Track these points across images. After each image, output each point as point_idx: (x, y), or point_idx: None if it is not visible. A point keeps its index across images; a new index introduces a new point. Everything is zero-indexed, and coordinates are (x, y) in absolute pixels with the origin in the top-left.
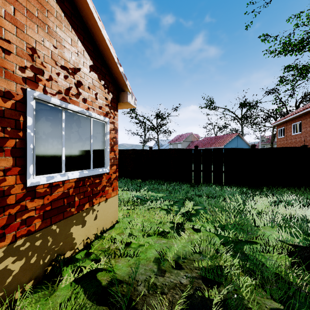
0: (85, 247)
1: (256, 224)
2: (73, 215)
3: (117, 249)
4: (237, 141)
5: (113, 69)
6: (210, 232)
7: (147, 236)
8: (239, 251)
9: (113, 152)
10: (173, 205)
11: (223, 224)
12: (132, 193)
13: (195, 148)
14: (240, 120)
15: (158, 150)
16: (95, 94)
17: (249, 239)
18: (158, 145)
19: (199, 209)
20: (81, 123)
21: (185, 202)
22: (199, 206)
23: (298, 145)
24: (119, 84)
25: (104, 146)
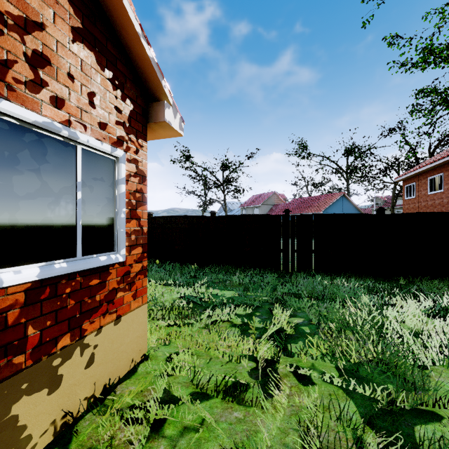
0: (59, 437)
1: (417, 360)
2: (21, 372)
3: (132, 443)
4: (341, 204)
5: (133, 50)
6: (332, 385)
7: (202, 397)
8: (411, 447)
9: (135, 221)
10: (251, 316)
11: (352, 361)
12: (181, 291)
13: (286, 215)
14: (346, 173)
15: (225, 218)
16: (89, 94)
17: (419, 405)
18: (225, 209)
19: (299, 323)
20: (47, 153)
21: (272, 308)
22: (299, 318)
23: (438, 209)
24: (149, 86)
25: (114, 207)
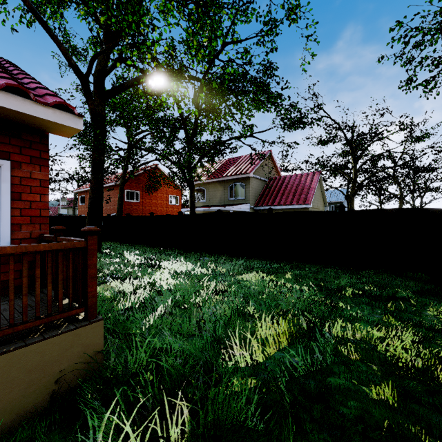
0: None
1: None
2: None
3: None
4: None
5: None
6: None
7: None
8: None
9: None
10: None
11: None
12: None
13: None
14: None
15: None
16: None
17: None
18: None
19: None
20: None
21: None
22: None
23: None
24: None
25: None
